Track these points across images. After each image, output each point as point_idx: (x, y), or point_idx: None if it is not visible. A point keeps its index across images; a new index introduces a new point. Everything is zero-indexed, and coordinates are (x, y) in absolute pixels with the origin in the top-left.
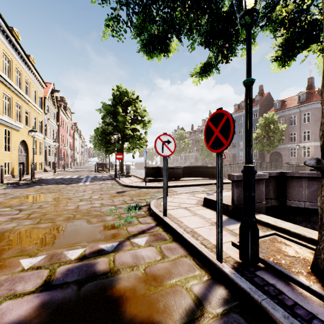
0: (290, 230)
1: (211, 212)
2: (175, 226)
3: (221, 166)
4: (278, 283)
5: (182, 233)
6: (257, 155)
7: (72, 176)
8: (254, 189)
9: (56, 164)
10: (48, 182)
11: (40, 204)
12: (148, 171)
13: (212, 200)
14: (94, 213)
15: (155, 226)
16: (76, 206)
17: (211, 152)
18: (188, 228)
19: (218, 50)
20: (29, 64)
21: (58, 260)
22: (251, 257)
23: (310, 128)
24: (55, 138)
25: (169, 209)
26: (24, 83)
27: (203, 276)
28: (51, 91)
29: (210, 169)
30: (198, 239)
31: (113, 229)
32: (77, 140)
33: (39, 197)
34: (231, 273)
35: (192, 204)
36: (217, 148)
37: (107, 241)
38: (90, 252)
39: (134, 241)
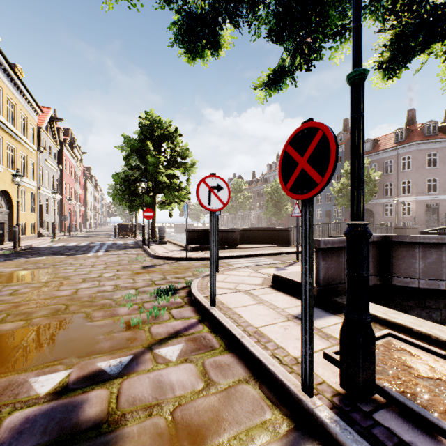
0: (413, 328)
1: (285, 298)
2: (229, 324)
3: (311, 223)
4: (418, 441)
5: (241, 336)
6: (341, 213)
7: (79, 243)
8: (367, 264)
9: (58, 226)
10: (41, 252)
11: (15, 288)
12: (190, 236)
13: (286, 279)
14: (101, 302)
15: (197, 323)
16: (74, 291)
17: (279, 209)
18: (249, 327)
19: (296, 49)
20: (13, 77)
21: (14, 399)
22: (363, 386)
23: (410, 178)
24: (57, 189)
25: (220, 294)
26: (6, 104)
27: (279, 423)
28: (50, 120)
29: (280, 233)
30: (268, 348)
31: (127, 329)
32: (91, 192)
33: (18, 275)
34: (331, 419)
35: (255, 284)
36: (304, 191)
37: (112, 354)
38: (77, 379)
39: (159, 353)
